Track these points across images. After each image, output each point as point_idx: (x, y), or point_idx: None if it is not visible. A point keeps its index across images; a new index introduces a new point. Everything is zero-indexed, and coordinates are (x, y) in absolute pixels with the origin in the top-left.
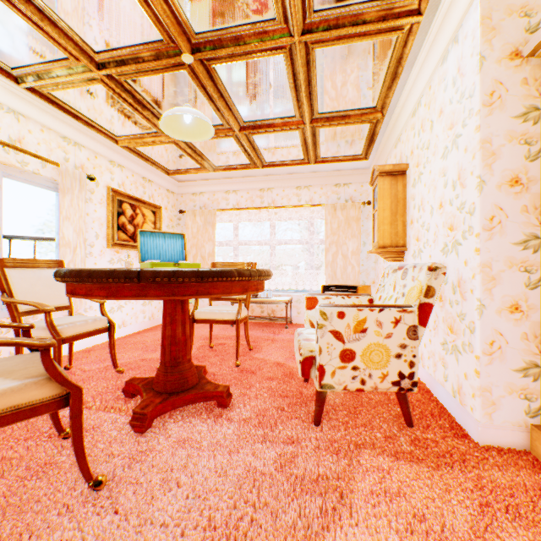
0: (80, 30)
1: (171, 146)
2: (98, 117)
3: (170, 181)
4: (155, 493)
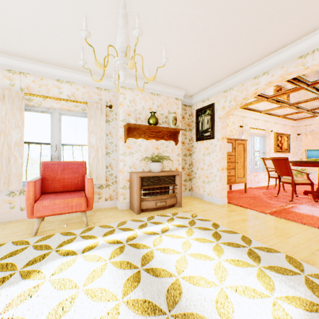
0: (289, 101)
1: (301, 113)
2: (277, 113)
3: (292, 122)
4: None
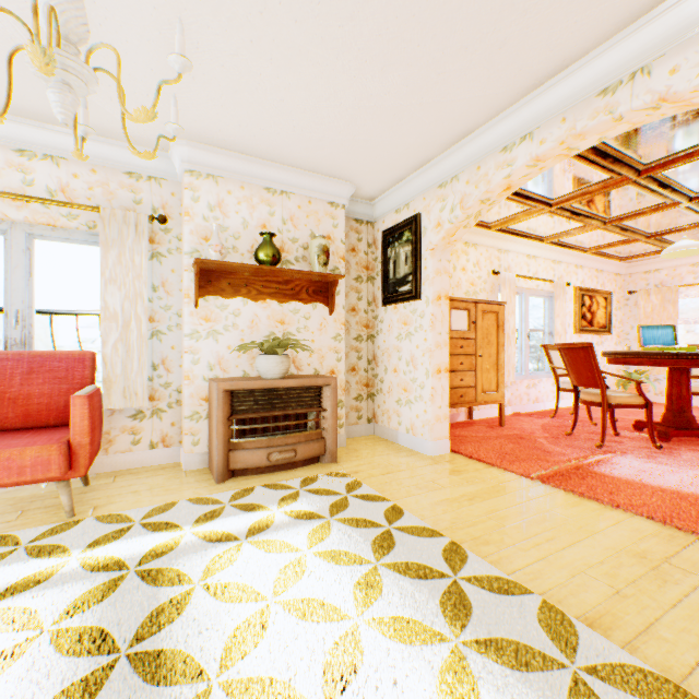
0: (603, 214)
1: (634, 243)
2: (579, 243)
3: (618, 265)
4: (692, 457)
